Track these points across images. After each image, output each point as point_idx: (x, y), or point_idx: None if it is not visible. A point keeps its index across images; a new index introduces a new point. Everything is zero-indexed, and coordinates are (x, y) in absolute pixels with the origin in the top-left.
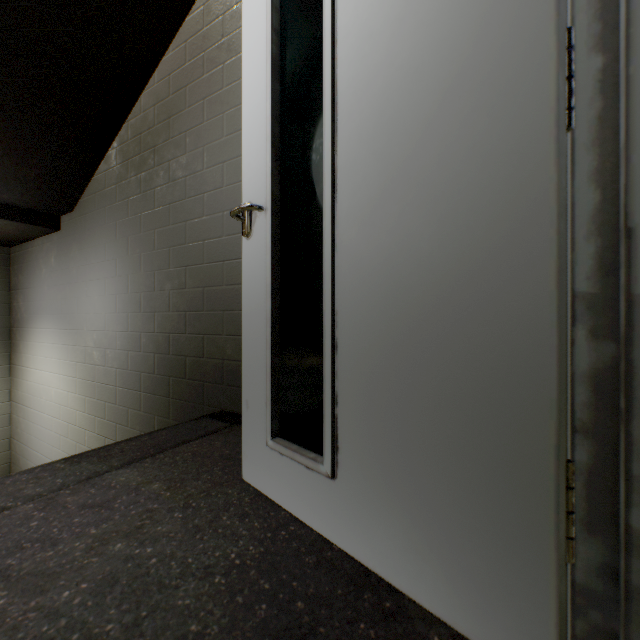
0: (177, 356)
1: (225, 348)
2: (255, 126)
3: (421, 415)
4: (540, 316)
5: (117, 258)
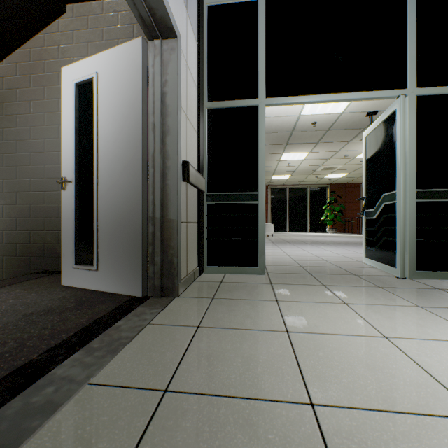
0: (10, 244)
1: (46, 237)
2: (68, 148)
3: (120, 246)
4: (140, 221)
5: None
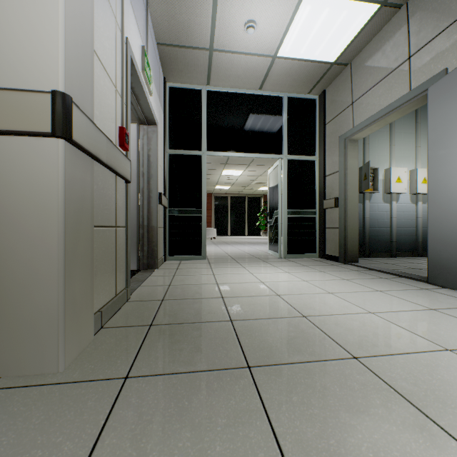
0: None
1: None
2: None
3: None
4: (135, 227)
5: None
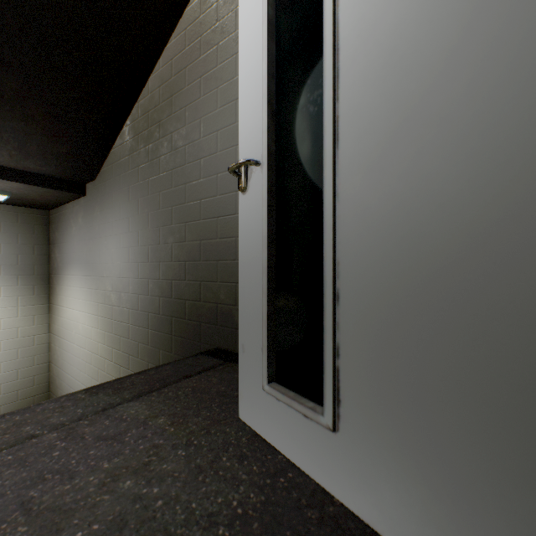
0: (178, 299)
1: (219, 293)
2: (251, 87)
3: (445, 377)
4: None
5: (130, 217)
